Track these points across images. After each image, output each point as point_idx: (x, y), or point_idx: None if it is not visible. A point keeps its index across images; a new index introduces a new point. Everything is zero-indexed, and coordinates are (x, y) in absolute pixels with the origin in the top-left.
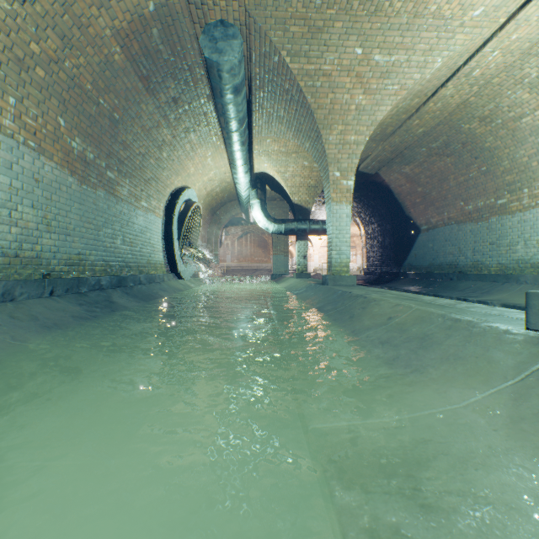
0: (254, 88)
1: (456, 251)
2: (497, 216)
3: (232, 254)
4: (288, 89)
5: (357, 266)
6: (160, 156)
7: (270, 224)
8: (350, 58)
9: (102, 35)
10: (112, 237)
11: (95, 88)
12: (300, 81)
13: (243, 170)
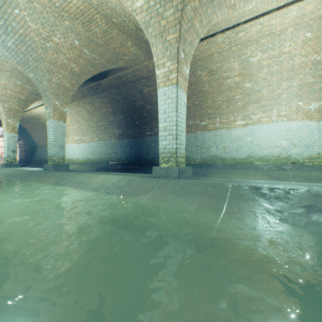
0: None
1: (46, 155)
2: None
3: None
4: None
5: None
6: None
7: None
8: None
9: None
10: None
11: None
12: None
13: None
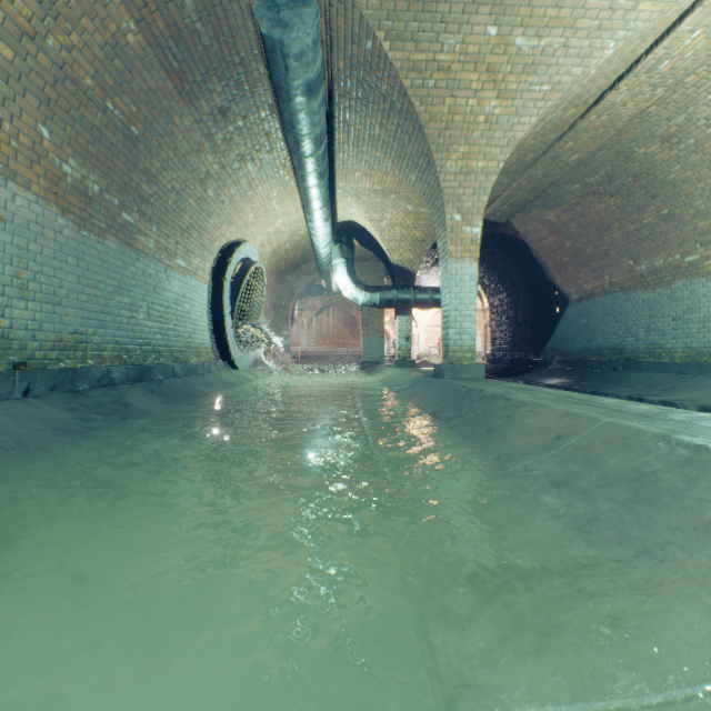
0: (337, 93)
1: (621, 330)
2: (684, 279)
3: (308, 335)
4: (386, 93)
5: (476, 351)
6: (204, 194)
7: (360, 293)
8: (479, 42)
9: (105, 1)
10: (130, 309)
11: (99, 84)
12: (404, 78)
13: (322, 216)
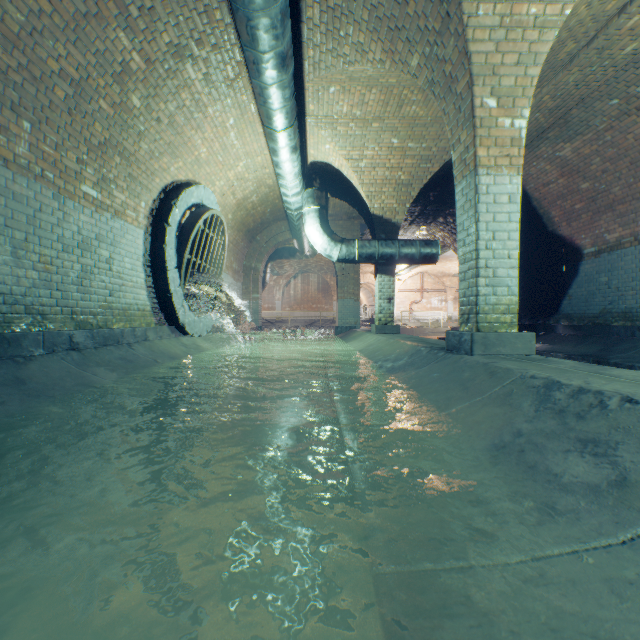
0: None
1: None
2: None
3: (282, 300)
4: None
5: (447, 315)
6: (124, 100)
7: (335, 246)
8: None
9: None
10: None
11: None
12: None
13: (288, 143)
